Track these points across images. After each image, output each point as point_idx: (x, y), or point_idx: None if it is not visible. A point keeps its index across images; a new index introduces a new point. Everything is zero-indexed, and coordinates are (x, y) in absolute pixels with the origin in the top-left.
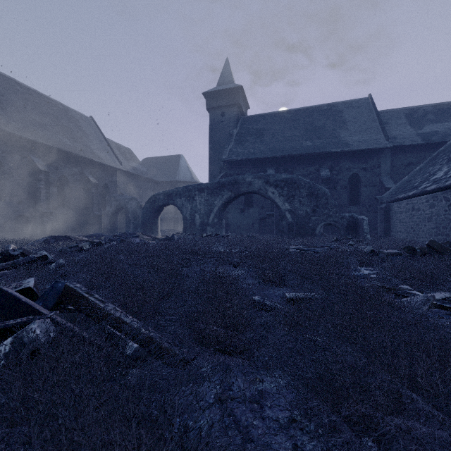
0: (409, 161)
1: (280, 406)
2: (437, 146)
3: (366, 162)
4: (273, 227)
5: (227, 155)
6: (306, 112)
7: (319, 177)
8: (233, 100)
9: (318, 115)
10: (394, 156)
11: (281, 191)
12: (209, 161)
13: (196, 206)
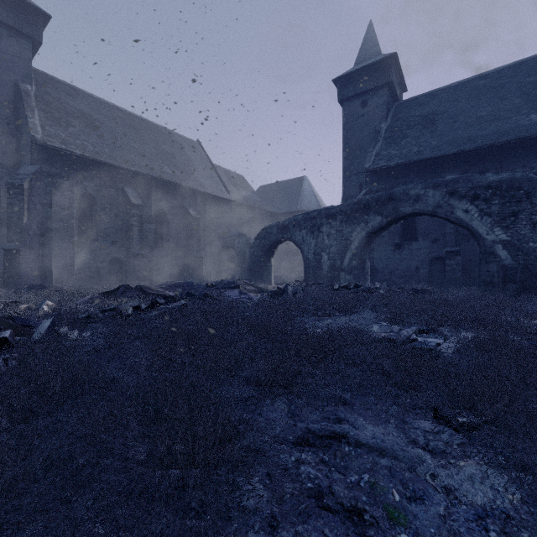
0: None
1: None
2: None
3: None
4: (460, 273)
5: (371, 162)
6: (521, 68)
7: None
8: (381, 79)
9: None
10: None
11: (485, 206)
12: (343, 176)
13: (323, 241)
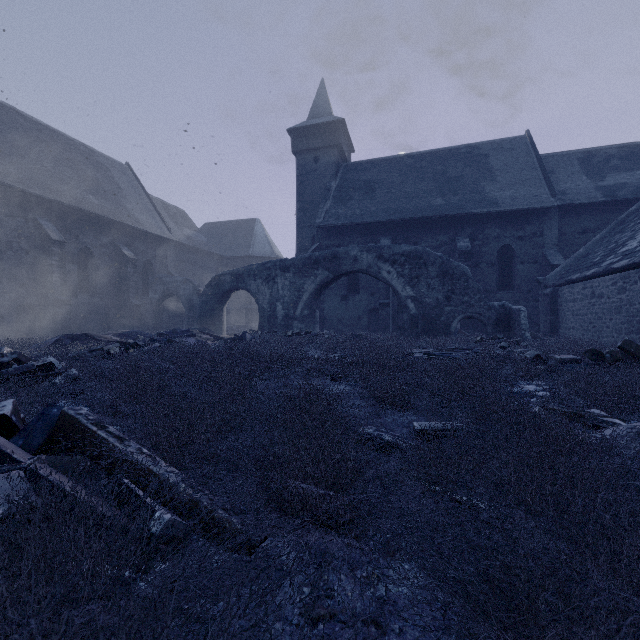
0: (585, 227)
1: (417, 633)
2: (626, 204)
3: (523, 228)
4: (389, 321)
5: (322, 218)
6: (435, 156)
7: (455, 249)
8: (331, 139)
9: (453, 161)
10: (564, 220)
11: (400, 269)
12: (297, 226)
13: (277, 291)
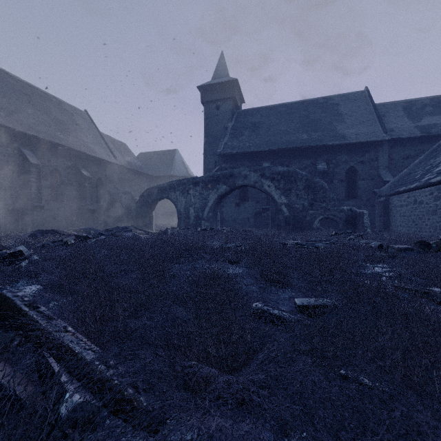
0: (408, 154)
1: None
2: (437, 138)
3: (364, 155)
4: (269, 221)
5: (222, 148)
6: (301, 105)
7: (316, 170)
8: (228, 93)
9: (314, 109)
10: (393, 149)
11: (277, 184)
12: (204, 154)
13: (190, 199)
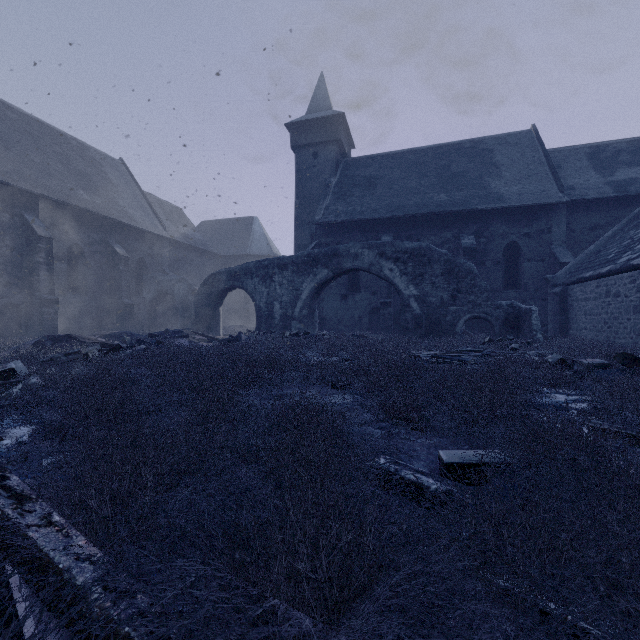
0: (595, 223)
1: None
2: (638, 200)
3: (530, 224)
4: (391, 322)
5: (321, 215)
6: (438, 152)
7: (459, 247)
8: (331, 134)
9: (456, 157)
10: (573, 216)
11: (403, 267)
12: (295, 224)
13: (275, 290)
